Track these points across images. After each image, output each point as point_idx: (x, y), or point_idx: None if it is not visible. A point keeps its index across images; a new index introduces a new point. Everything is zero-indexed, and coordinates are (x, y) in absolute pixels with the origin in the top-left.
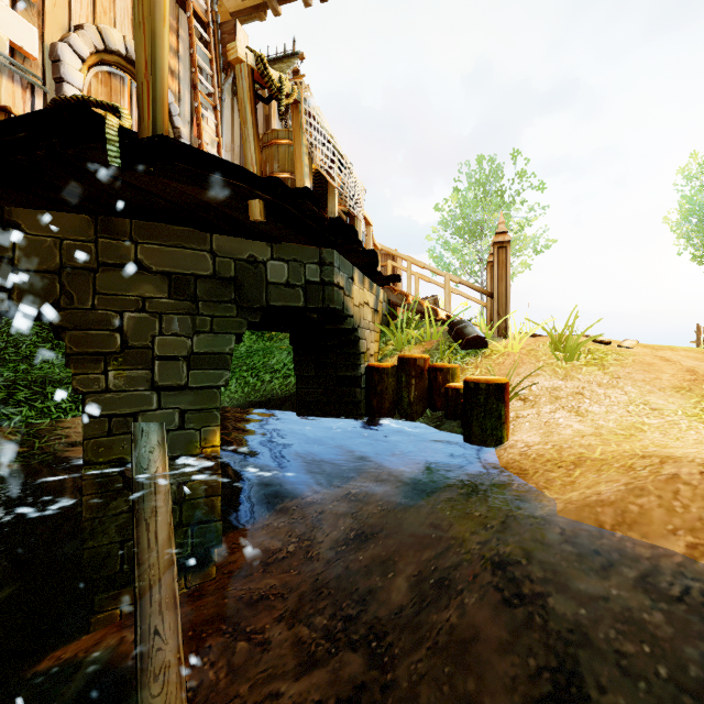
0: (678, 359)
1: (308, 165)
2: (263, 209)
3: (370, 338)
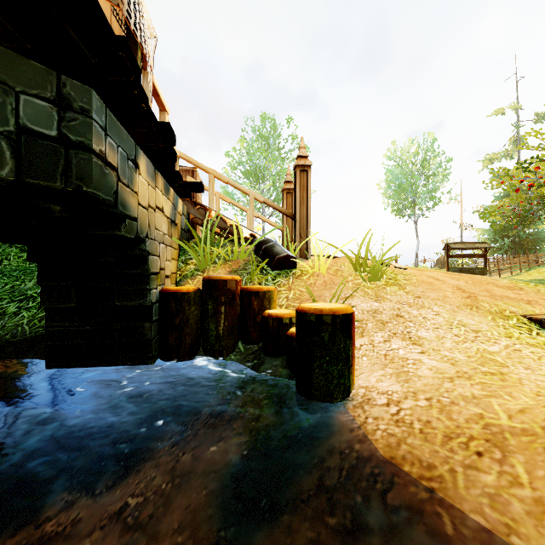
0: (442, 278)
1: None
2: None
3: (165, 254)
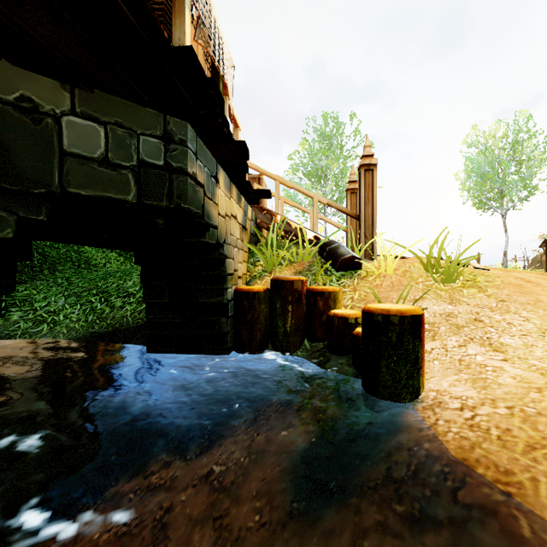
0: (536, 280)
1: None
2: None
3: (238, 257)
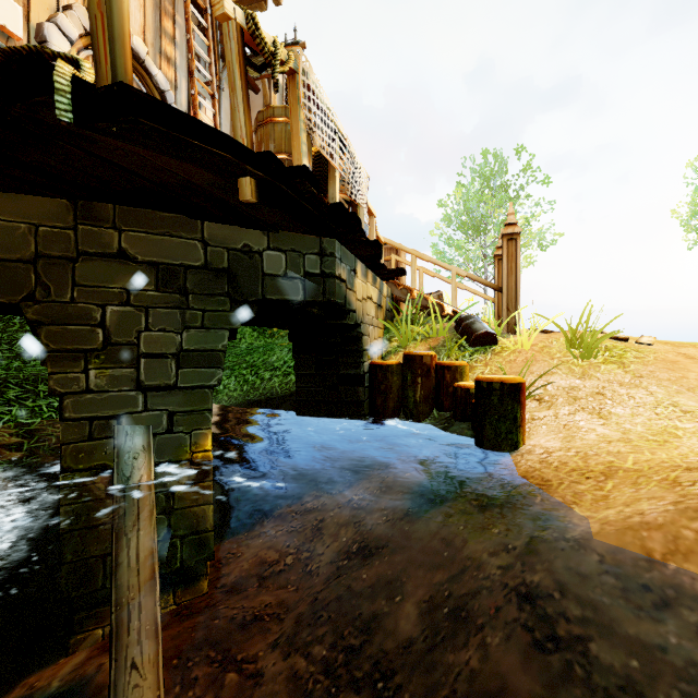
0: None
1: (306, 143)
2: (255, 188)
3: (373, 334)
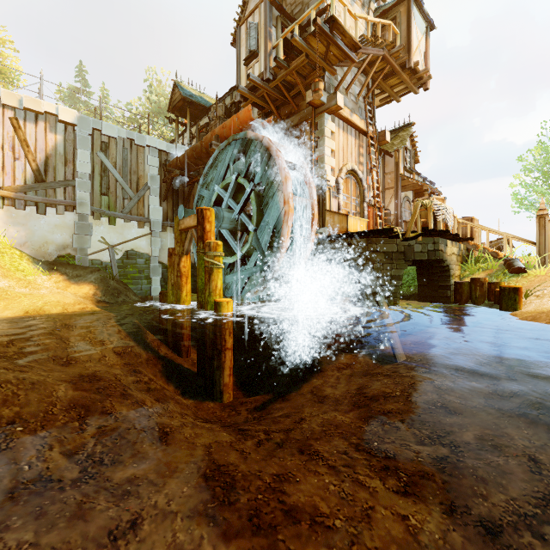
0: None
1: (432, 219)
2: (421, 238)
3: (455, 268)
